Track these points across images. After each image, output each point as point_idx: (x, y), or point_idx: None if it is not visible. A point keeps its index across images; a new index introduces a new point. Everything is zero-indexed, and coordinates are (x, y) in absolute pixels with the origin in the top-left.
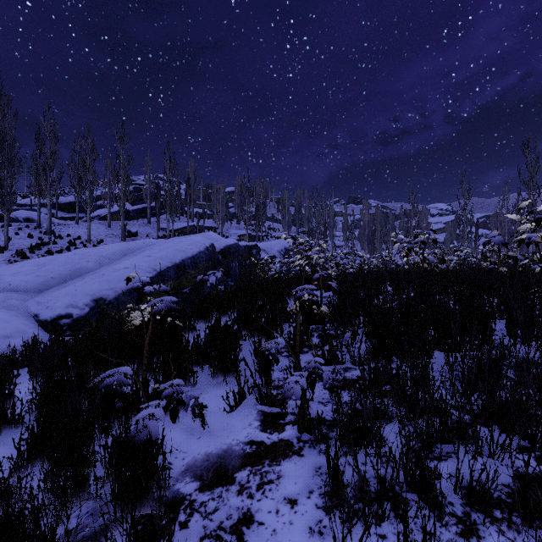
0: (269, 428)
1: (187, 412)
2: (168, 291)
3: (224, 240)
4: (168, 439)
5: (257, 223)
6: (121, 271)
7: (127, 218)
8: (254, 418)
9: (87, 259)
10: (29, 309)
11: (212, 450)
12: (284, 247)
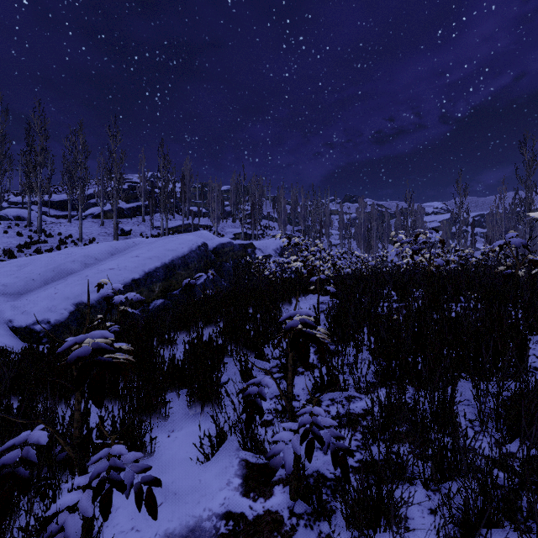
0: (253, 491)
1: (152, 459)
2: (141, 301)
3: (218, 239)
4: (120, 506)
5: (252, 222)
6: (106, 272)
7: (121, 217)
8: (234, 473)
9: (71, 259)
10: (3, 314)
11: (174, 528)
12: (280, 246)
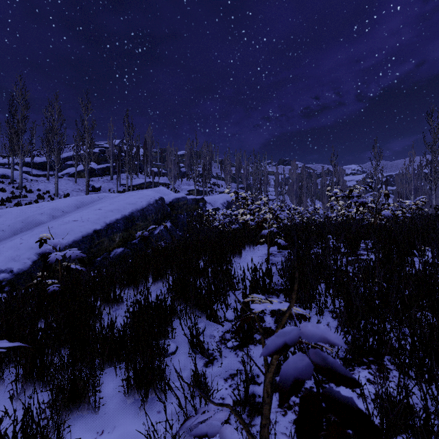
0: None
1: None
2: (81, 259)
3: (174, 194)
4: None
5: (203, 180)
6: (70, 224)
7: (93, 176)
8: None
9: (40, 212)
10: None
11: None
12: (227, 200)
